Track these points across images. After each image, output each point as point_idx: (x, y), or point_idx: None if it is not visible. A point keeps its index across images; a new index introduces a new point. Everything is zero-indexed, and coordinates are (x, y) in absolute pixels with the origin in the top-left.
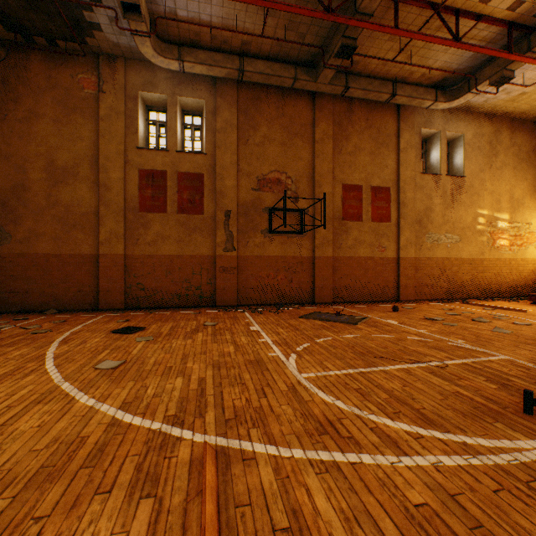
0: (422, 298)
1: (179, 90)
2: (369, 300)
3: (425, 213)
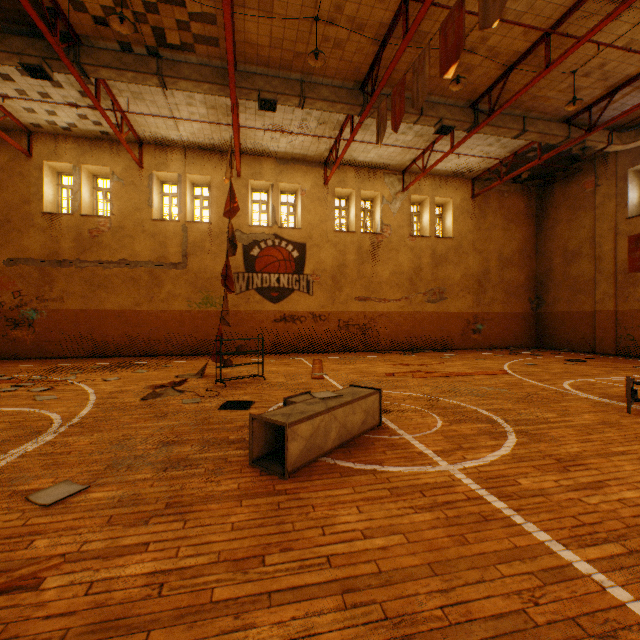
0: None
1: None
2: None
3: None
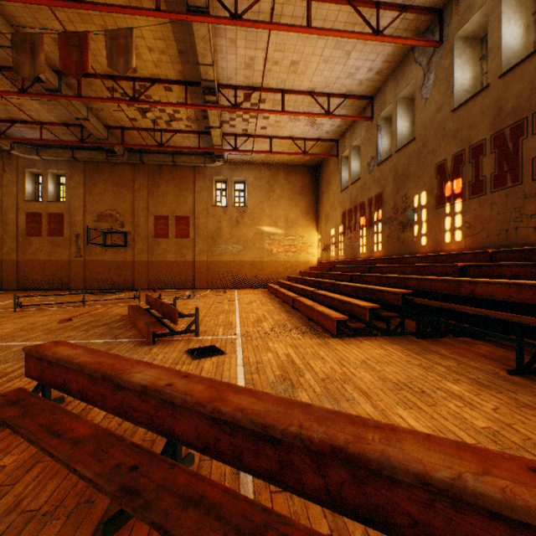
0: (214, 287)
1: (50, 167)
2: (174, 287)
3: (217, 232)
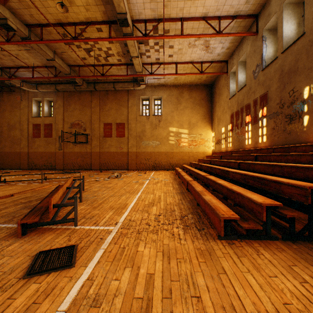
0: (140, 169)
1: (45, 96)
2: (115, 169)
3: (142, 133)
